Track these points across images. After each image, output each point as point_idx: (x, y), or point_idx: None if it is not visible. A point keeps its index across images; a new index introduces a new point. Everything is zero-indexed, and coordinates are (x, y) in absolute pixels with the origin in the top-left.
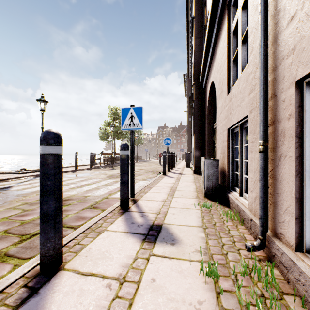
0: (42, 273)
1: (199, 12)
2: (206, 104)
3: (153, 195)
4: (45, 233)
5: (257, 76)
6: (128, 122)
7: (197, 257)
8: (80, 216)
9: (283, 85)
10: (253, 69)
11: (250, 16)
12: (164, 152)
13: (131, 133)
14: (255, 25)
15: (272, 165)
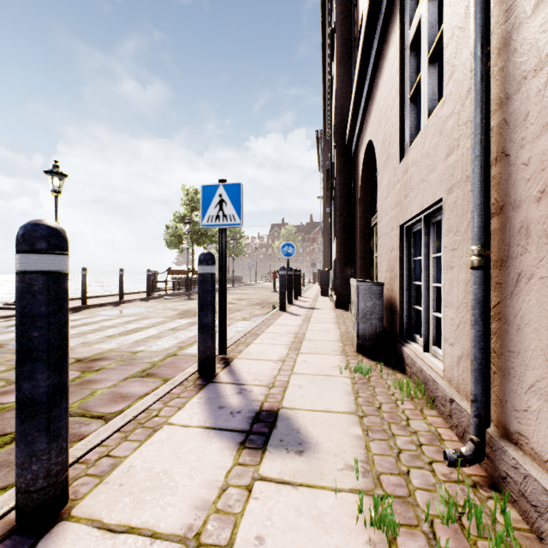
0: (19, 530)
1: (344, 17)
2: (358, 182)
3: (261, 350)
4: (26, 442)
5: (465, 120)
6: (214, 212)
7: (349, 481)
8: (120, 392)
9: (524, 131)
10: (455, 108)
11: (447, 6)
12: (283, 269)
13: (219, 234)
14: (460, 22)
15: (500, 294)
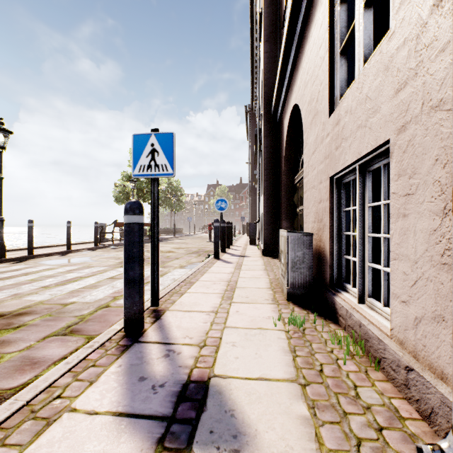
0: None
1: (271, 1)
2: (282, 145)
3: (194, 300)
4: None
5: (428, 40)
6: (146, 161)
7: None
8: (31, 357)
9: None
10: (410, 33)
11: None
12: (217, 221)
13: (151, 184)
14: None
15: None
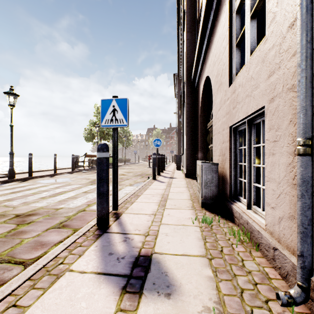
0: None
1: (191, 4)
2: (199, 102)
3: (140, 207)
4: None
5: (286, 48)
6: (110, 117)
7: None
8: (40, 241)
9: None
10: (276, 41)
11: None
12: (154, 154)
13: (113, 131)
14: None
15: None
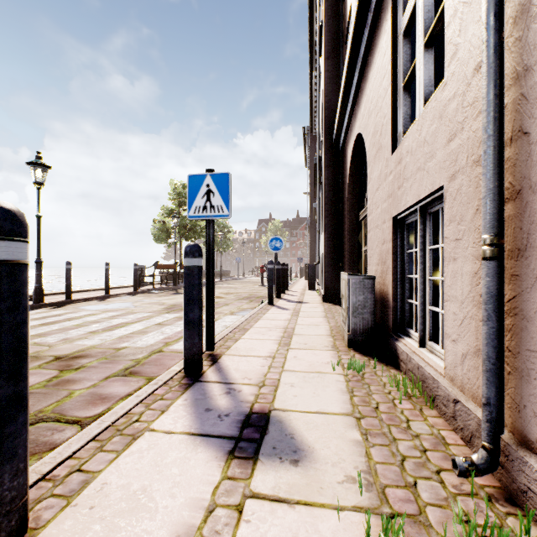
0: None
1: (332, 12)
2: (346, 177)
3: (250, 346)
4: None
5: (471, 100)
6: (202, 202)
7: (352, 497)
8: (99, 393)
9: None
10: (459, 89)
11: None
12: (271, 263)
13: (206, 225)
14: None
15: (516, 287)
